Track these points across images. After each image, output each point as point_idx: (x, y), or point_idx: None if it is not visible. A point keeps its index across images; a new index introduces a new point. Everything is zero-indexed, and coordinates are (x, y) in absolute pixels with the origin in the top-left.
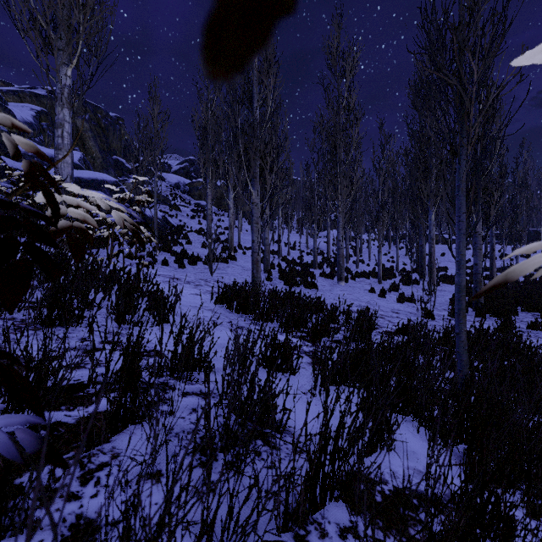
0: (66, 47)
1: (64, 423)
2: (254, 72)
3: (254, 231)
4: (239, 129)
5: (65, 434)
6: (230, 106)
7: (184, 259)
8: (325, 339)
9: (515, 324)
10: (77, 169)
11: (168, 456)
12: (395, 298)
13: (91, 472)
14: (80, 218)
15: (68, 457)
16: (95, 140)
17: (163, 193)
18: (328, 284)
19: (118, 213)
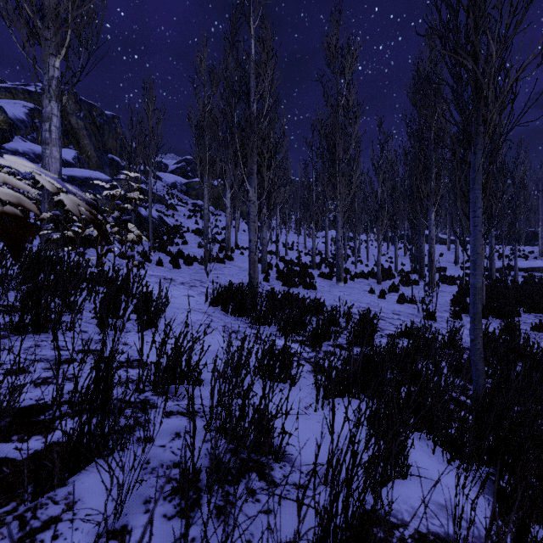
0: (54, 37)
1: (11, 460)
2: (251, 65)
3: (251, 230)
4: (235, 124)
5: (9, 475)
6: (226, 99)
7: (179, 259)
8: (326, 343)
9: (519, 326)
10: (70, 167)
11: (139, 503)
12: (395, 299)
13: (33, 533)
14: (13, 201)
15: (5, 511)
16: (90, 138)
17: (160, 193)
18: (326, 284)
19: (69, 196)
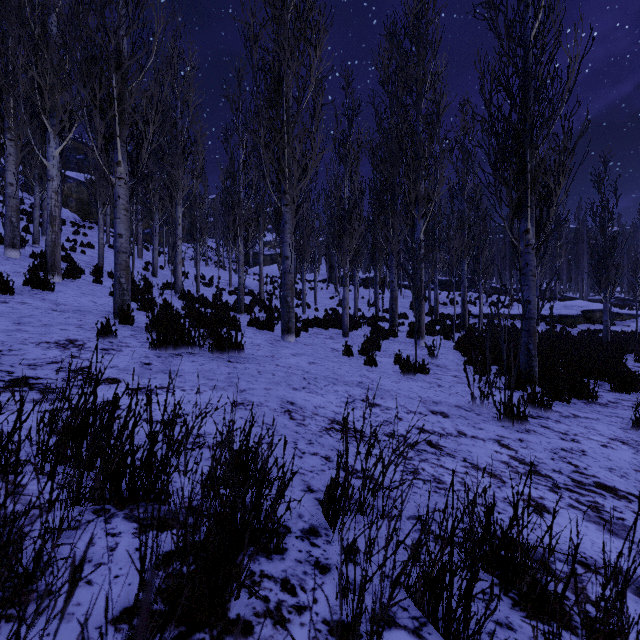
0: None
1: None
2: None
3: None
4: None
5: None
6: None
7: None
8: None
9: None
10: None
11: None
12: (390, 365)
13: None
14: None
15: None
16: None
17: None
18: (265, 340)
19: None
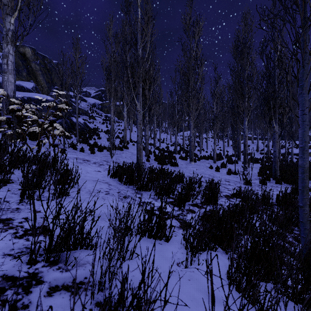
0: (10, 4)
1: None
2: (138, 25)
3: (138, 129)
4: (128, 61)
5: None
6: (122, 46)
7: (95, 148)
8: (187, 203)
9: None
10: (29, 92)
11: None
12: (225, 172)
13: None
14: None
15: None
16: (43, 76)
17: (85, 109)
18: (184, 163)
19: None
